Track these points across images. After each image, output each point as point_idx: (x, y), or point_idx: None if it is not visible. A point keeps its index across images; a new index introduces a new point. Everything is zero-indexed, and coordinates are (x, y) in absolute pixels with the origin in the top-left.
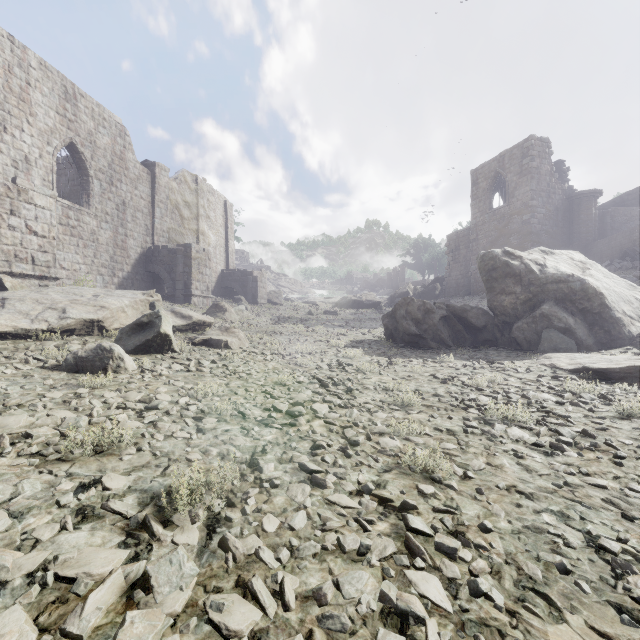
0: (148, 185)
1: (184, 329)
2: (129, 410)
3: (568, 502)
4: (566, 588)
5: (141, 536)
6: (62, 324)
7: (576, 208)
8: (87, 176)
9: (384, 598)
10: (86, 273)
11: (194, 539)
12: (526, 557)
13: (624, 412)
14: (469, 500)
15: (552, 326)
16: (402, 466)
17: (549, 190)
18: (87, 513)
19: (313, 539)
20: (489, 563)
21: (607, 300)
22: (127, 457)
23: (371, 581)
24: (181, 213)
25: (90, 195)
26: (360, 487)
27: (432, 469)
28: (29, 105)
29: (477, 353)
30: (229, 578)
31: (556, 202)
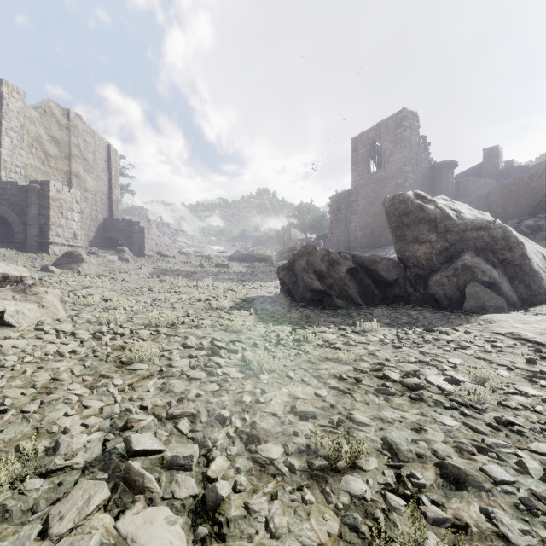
0: None
1: None
2: None
3: None
4: None
5: None
6: None
7: (438, 176)
8: None
9: None
10: None
11: None
12: None
13: None
14: None
15: (476, 280)
16: None
17: (417, 159)
18: None
19: None
20: None
21: (527, 250)
22: None
23: None
24: (45, 149)
25: None
26: None
27: None
28: None
29: (396, 314)
30: None
31: (423, 170)
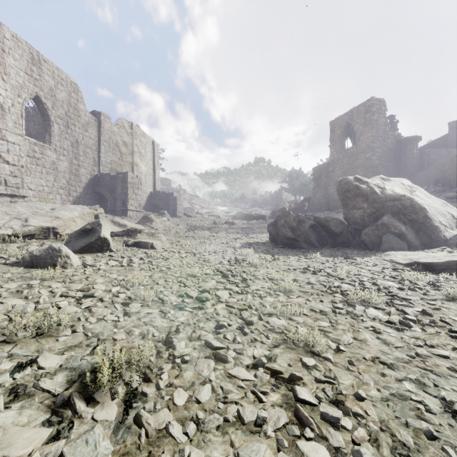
0: (95, 129)
1: (120, 234)
2: (70, 298)
3: (421, 371)
4: (436, 454)
5: (65, 413)
6: (24, 230)
7: (403, 149)
8: (49, 121)
9: None
10: (48, 193)
11: (112, 415)
12: (397, 424)
13: (450, 295)
14: (343, 371)
15: (390, 232)
16: (288, 342)
17: (384, 136)
18: (19, 392)
19: (217, 411)
20: (367, 431)
21: (429, 213)
22: (63, 338)
23: (268, 453)
24: (120, 150)
25: (51, 135)
26: (255, 361)
27: (311, 344)
28: (4, 67)
29: (336, 252)
30: (141, 455)
31: (389, 144)
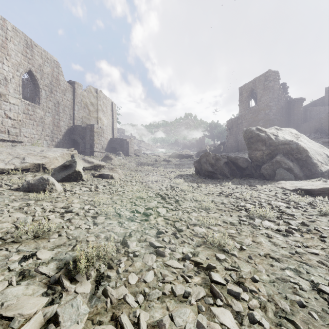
0: (71, 93)
1: (89, 169)
2: (56, 213)
3: (299, 263)
4: (304, 316)
5: (56, 288)
6: (22, 166)
7: (292, 107)
8: (38, 88)
9: (199, 326)
10: (38, 139)
11: (88, 289)
12: (279, 297)
13: (322, 212)
14: (244, 262)
15: (281, 167)
16: (206, 243)
17: (278, 98)
18: (25, 274)
19: (157, 288)
20: (259, 301)
21: (309, 153)
22: (52, 240)
23: (191, 314)
24: (88, 108)
25: (40, 98)
26: (184, 256)
27: (223, 245)
28: (7, 50)
29: (243, 181)
30: (107, 314)
31: (282, 104)
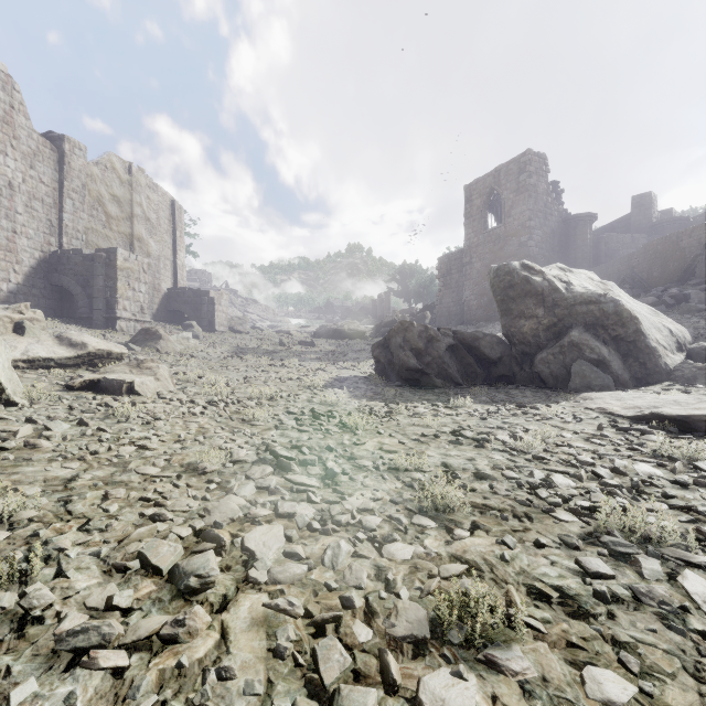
0: (53, 165)
1: (72, 363)
2: None
3: None
4: None
5: None
6: None
7: (572, 232)
8: None
9: None
10: None
11: None
12: None
13: None
14: None
15: (583, 358)
16: None
17: (546, 211)
18: None
19: None
20: None
21: (642, 326)
22: None
23: None
24: (106, 210)
25: None
26: None
27: None
28: None
29: (496, 393)
30: None
31: (553, 224)
